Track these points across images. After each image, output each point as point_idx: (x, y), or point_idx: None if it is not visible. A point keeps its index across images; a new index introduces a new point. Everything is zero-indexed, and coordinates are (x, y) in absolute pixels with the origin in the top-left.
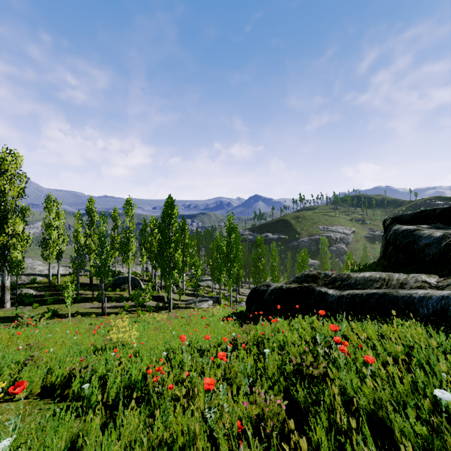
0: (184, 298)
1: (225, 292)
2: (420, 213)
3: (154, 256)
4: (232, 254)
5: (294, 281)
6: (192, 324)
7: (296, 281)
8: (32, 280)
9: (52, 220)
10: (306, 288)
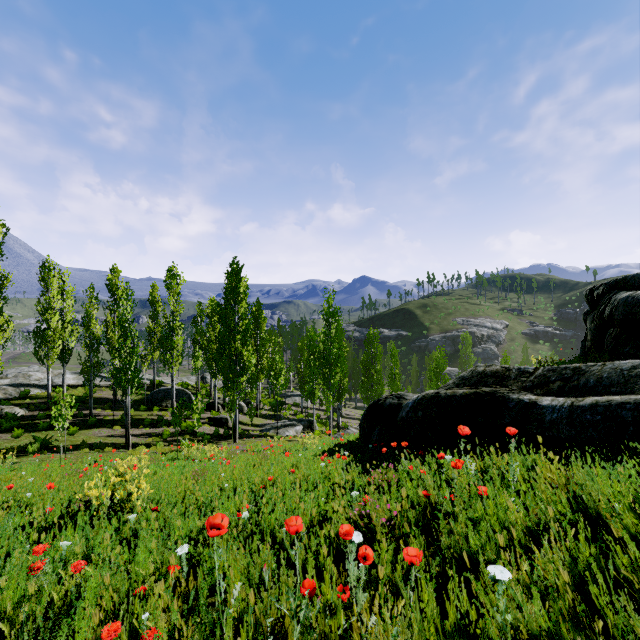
0: (260, 421)
1: (321, 414)
2: None
3: (212, 357)
4: (333, 353)
5: (458, 385)
6: (266, 465)
7: (461, 385)
8: (23, 393)
9: (52, 300)
10: (490, 396)
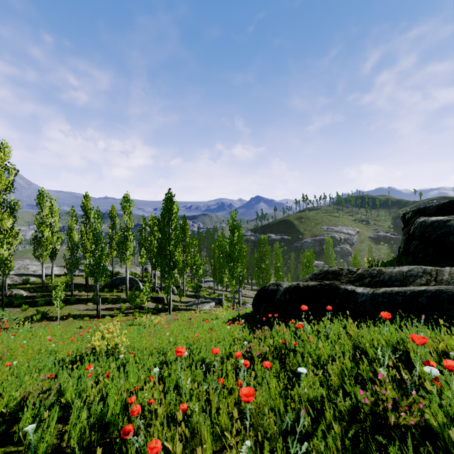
0: (185, 299)
1: (228, 294)
2: (448, 203)
3: (153, 256)
4: (236, 253)
5: (312, 278)
6: (192, 328)
7: (314, 278)
8: (25, 280)
9: (45, 217)
10: (329, 286)
